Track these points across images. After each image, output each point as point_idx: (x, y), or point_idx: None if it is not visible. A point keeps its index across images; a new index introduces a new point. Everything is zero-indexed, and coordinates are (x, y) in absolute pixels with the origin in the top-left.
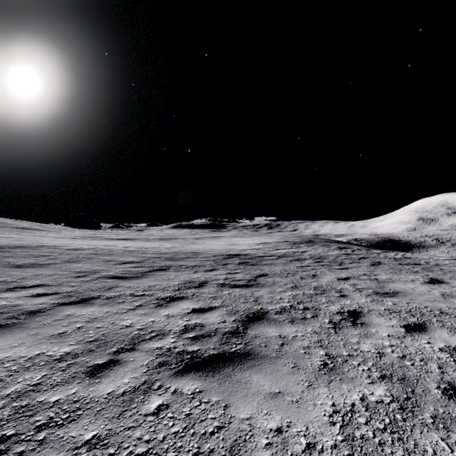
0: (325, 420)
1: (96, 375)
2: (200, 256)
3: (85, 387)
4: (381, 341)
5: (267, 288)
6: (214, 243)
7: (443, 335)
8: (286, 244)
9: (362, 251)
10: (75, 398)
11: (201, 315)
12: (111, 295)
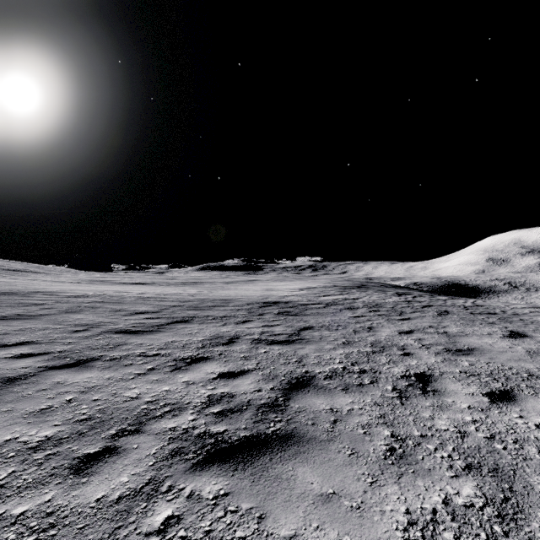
0: (399, 536)
1: (83, 472)
2: (231, 305)
3: (65, 491)
4: (461, 415)
5: (313, 344)
6: (248, 288)
7: (538, 407)
8: (335, 290)
9: (424, 297)
10: (49, 509)
11: (230, 382)
12: (116, 355)
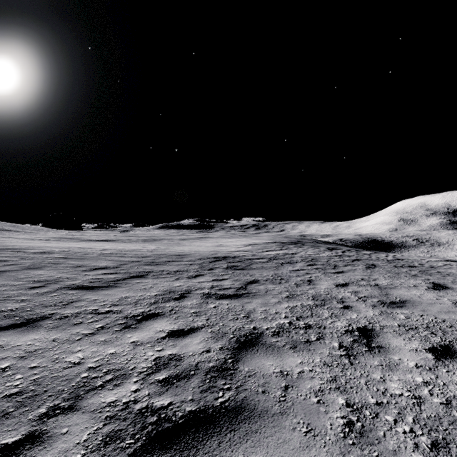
0: None
1: None
2: (185, 260)
3: None
4: (411, 376)
5: (259, 298)
6: (200, 244)
7: None
8: (275, 245)
9: (352, 252)
10: None
11: (178, 342)
12: (68, 313)
